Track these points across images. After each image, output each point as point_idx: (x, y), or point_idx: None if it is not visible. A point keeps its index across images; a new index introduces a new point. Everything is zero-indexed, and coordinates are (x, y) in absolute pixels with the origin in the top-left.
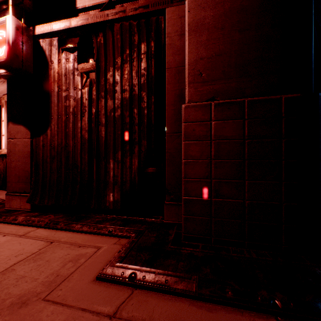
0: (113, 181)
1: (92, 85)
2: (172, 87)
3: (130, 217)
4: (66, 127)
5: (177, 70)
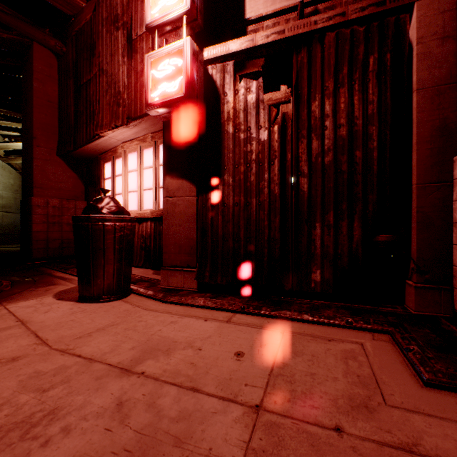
0: (321, 253)
1: (285, 121)
2: (426, 115)
3: (350, 305)
4: (247, 180)
5: (435, 91)
